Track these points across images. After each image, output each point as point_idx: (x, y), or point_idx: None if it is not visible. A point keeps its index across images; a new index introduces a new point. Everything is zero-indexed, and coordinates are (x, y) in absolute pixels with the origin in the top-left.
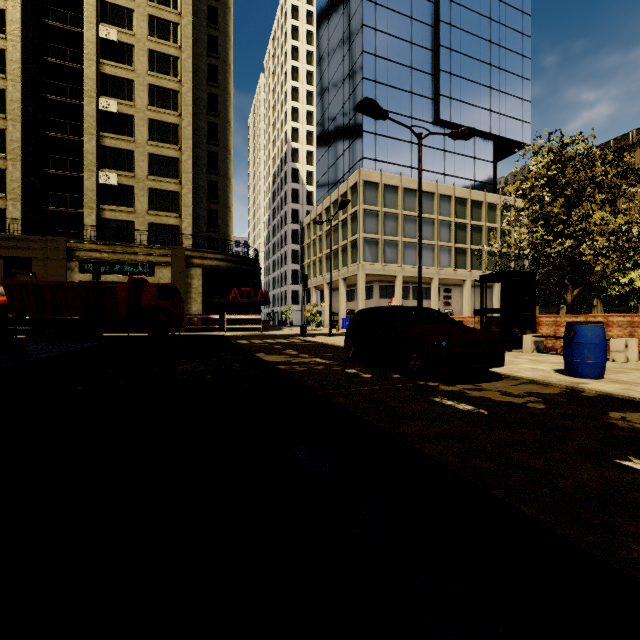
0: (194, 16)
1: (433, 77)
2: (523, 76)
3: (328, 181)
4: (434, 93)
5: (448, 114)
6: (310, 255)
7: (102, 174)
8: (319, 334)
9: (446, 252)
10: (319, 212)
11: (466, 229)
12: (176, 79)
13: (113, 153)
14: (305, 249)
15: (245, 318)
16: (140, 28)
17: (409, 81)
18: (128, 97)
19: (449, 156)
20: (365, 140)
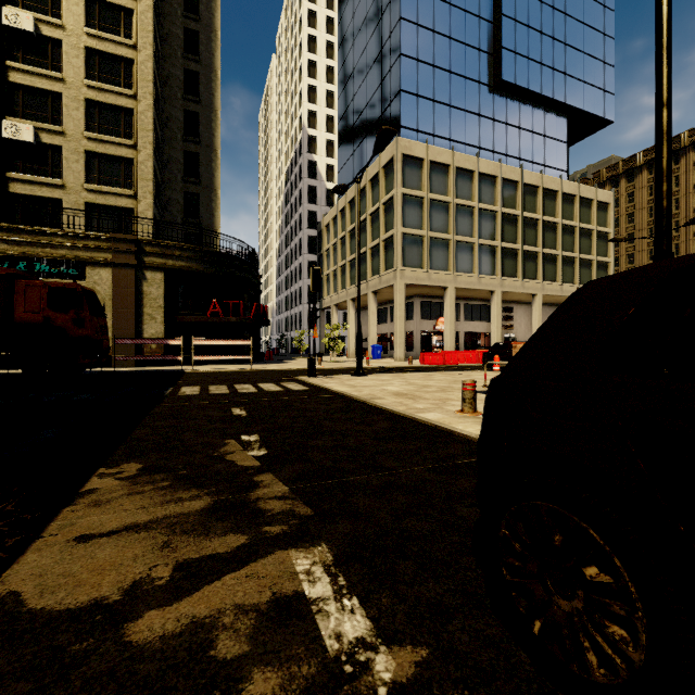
0: None
1: (492, 25)
2: (605, 32)
3: (353, 167)
4: (494, 46)
5: (513, 74)
6: (330, 264)
7: (8, 124)
8: (340, 369)
9: (511, 257)
10: (341, 207)
11: (536, 227)
12: None
13: (28, 95)
14: (323, 257)
15: (236, 345)
16: None
17: (462, 28)
18: (53, 12)
19: (513, 131)
20: (404, 103)
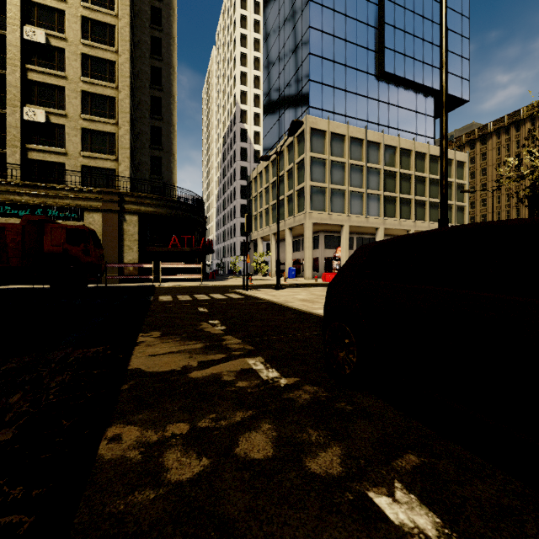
0: None
1: (377, 31)
2: (462, 34)
3: (274, 135)
4: (378, 46)
5: (392, 67)
6: (257, 207)
7: (27, 110)
8: (265, 285)
9: (391, 202)
10: (265, 165)
11: (410, 180)
12: (112, 12)
13: (41, 88)
14: (252, 202)
15: (188, 268)
16: None
17: (354, 33)
18: (58, 29)
19: (393, 109)
20: (311, 89)
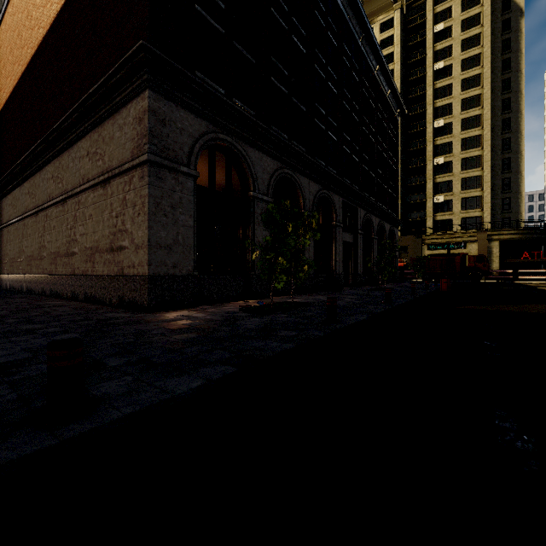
0: (490, 75)
1: None
2: None
3: None
4: None
5: None
6: None
7: (435, 198)
8: None
9: None
10: None
11: None
12: (479, 128)
13: (440, 185)
14: None
15: (535, 272)
16: (456, 110)
17: None
18: (449, 151)
19: None
20: None
